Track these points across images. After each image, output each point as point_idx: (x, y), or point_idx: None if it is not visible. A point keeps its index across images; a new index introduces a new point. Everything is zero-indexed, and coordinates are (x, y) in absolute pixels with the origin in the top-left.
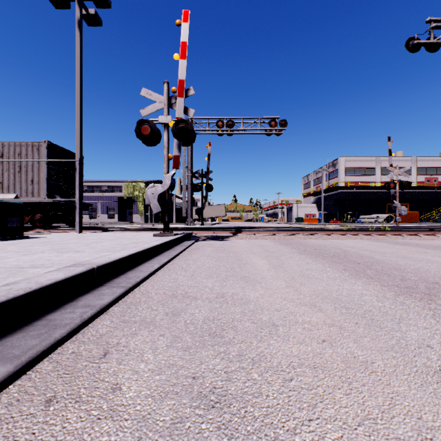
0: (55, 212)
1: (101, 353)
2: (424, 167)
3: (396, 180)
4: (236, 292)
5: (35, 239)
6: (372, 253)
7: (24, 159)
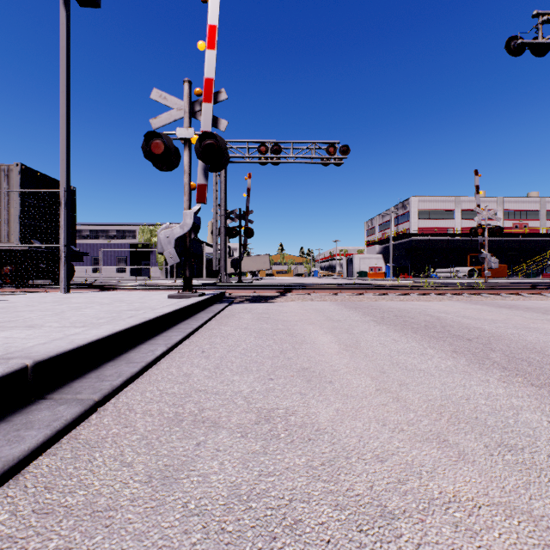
0: (35, 264)
1: None
2: (512, 209)
3: (485, 225)
4: (291, 407)
5: None
6: (477, 321)
7: None
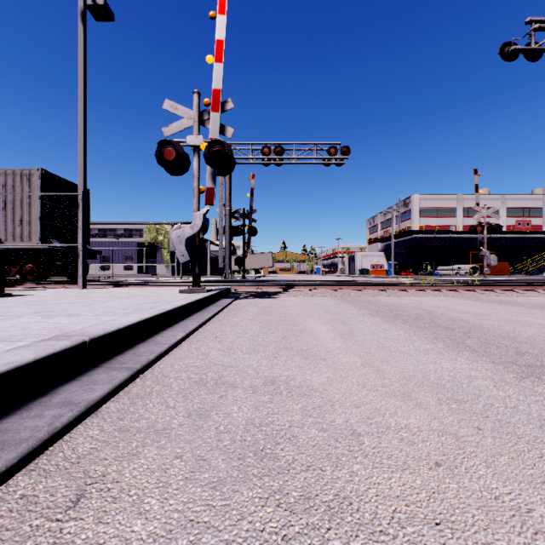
0: (53, 262)
1: (71, 498)
2: (514, 207)
3: (484, 223)
4: (291, 375)
5: (20, 297)
6: (465, 314)
7: (10, 192)
